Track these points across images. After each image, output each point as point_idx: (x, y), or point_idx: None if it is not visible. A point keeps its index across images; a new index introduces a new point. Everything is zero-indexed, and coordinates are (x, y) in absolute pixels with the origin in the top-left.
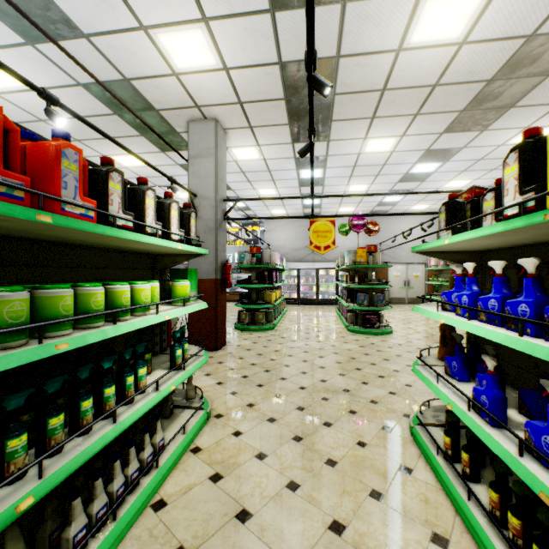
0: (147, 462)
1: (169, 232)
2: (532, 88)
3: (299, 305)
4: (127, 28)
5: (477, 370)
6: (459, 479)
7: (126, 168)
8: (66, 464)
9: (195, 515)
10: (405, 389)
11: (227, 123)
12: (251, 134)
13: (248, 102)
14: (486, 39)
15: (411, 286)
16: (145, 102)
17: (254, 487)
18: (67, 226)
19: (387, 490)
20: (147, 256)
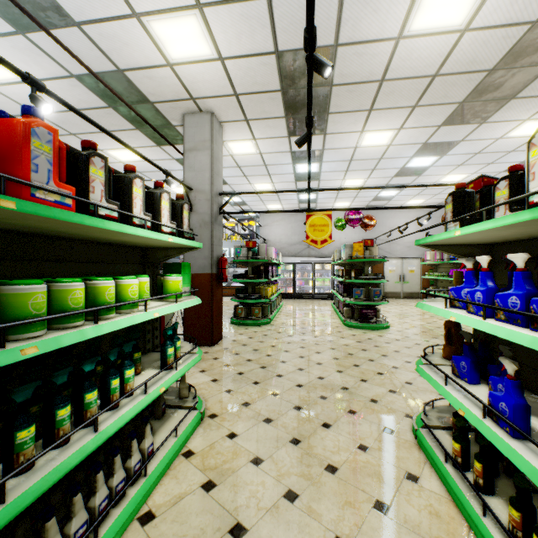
0: (134, 471)
1: (159, 223)
2: (534, 78)
3: (295, 300)
4: (119, 16)
5: (488, 371)
6: (471, 491)
7: (122, 163)
8: (35, 484)
9: (185, 531)
10: (405, 386)
11: (223, 115)
12: (247, 127)
13: (244, 94)
14: (490, 26)
15: (406, 280)
16: (139, 94)
17: (249, 497)
18: (35, 214)
19: (392, 501)
20: (138, 250)
